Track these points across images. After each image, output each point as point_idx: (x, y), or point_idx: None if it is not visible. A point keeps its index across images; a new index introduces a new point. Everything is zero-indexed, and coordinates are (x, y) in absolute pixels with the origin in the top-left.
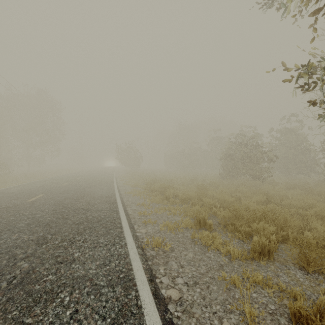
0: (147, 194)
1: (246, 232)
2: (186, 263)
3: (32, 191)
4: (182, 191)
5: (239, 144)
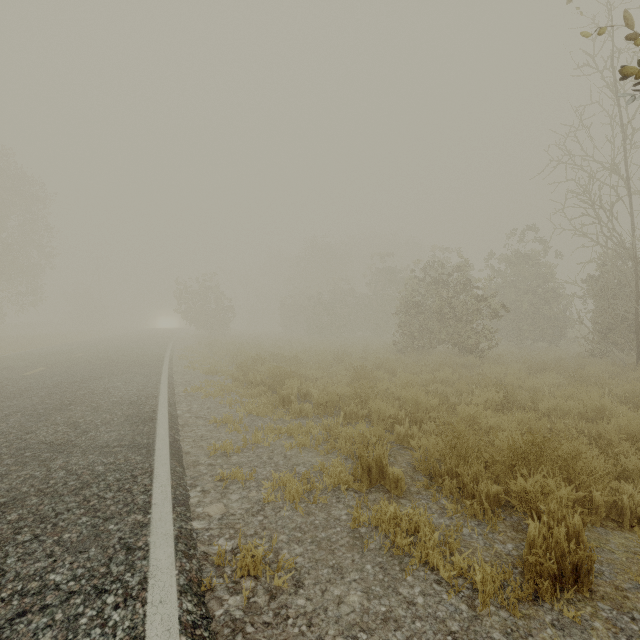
0: (237, 391)
1: (491, 498)
2: None
3: None
4: (318, 382)
5: (434, 283)
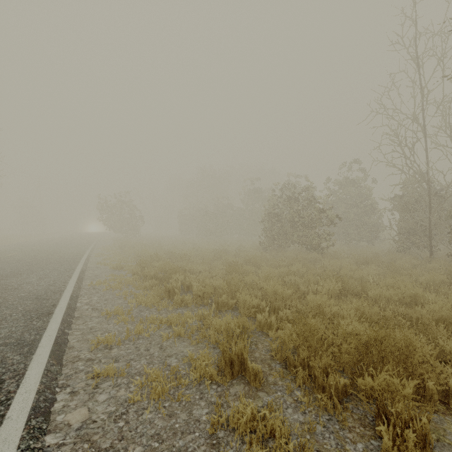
0: (134, 284)
1: (339, 390)
2: None
3: None
4: (200, 275)
5: (288, 199)
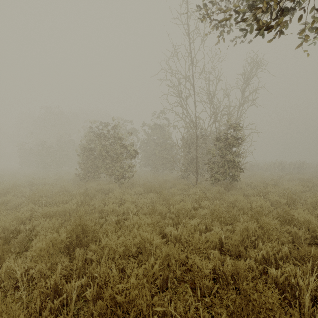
0: None
1: None
2: None
3: None
4: None
5: (100, 135)
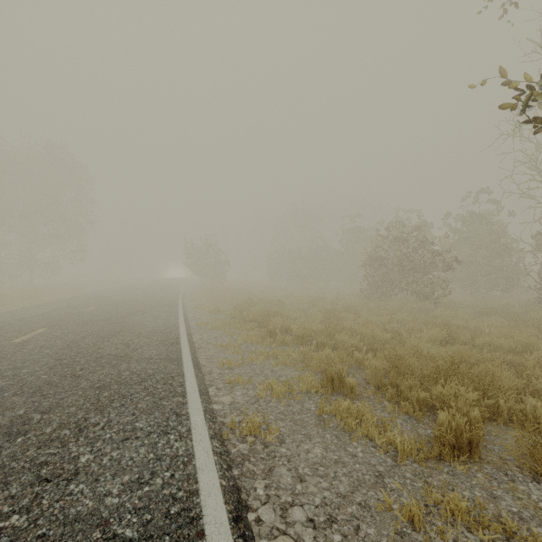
0: (235, 326)
1: (420, 401)
2: (309, 471)
3: (27, 322)
4: (297, 320)
5: (395, 240)
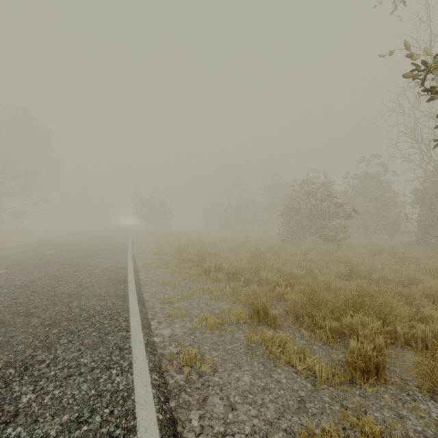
0: (176, 265)
1: (332, 329)
2: (239, 399)
3: None
4: (228, 260)
5: (306, 194)
